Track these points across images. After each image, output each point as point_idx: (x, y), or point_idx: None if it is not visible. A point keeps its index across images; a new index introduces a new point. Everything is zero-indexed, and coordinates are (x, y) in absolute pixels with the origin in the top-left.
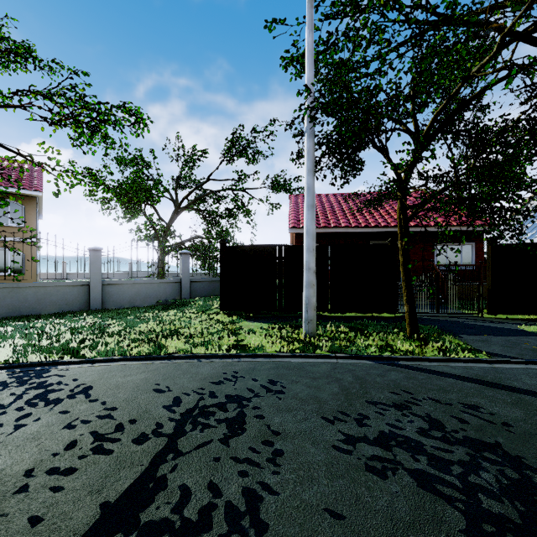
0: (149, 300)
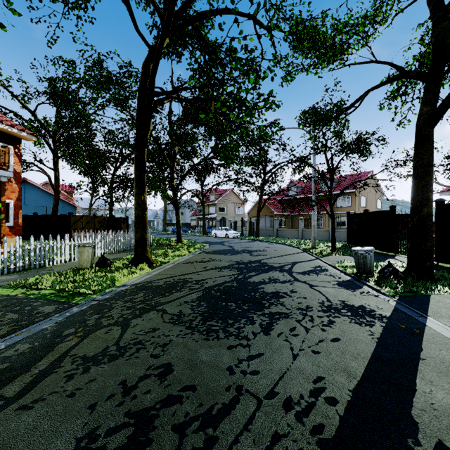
0: None
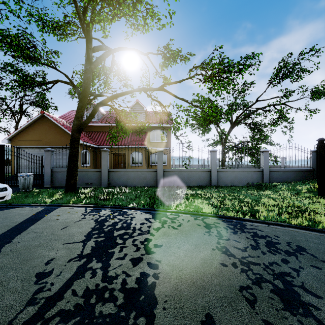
0: (242, 182)
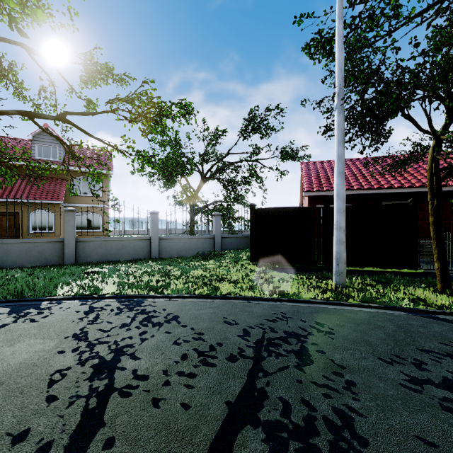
0: (191, 252)
